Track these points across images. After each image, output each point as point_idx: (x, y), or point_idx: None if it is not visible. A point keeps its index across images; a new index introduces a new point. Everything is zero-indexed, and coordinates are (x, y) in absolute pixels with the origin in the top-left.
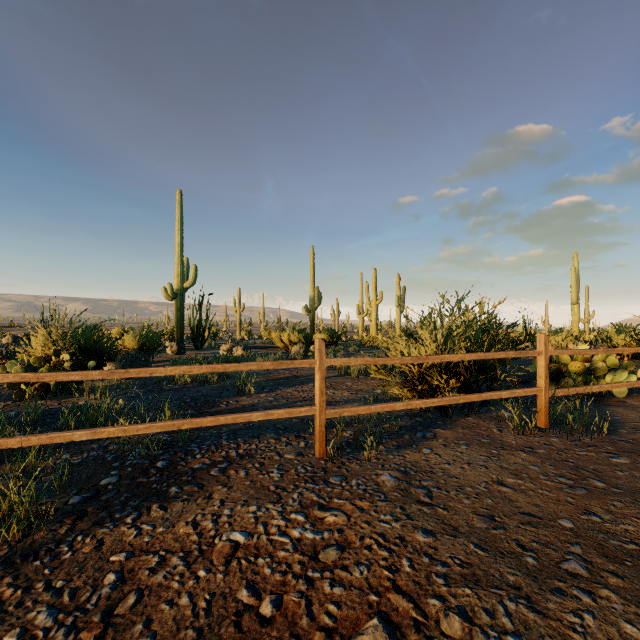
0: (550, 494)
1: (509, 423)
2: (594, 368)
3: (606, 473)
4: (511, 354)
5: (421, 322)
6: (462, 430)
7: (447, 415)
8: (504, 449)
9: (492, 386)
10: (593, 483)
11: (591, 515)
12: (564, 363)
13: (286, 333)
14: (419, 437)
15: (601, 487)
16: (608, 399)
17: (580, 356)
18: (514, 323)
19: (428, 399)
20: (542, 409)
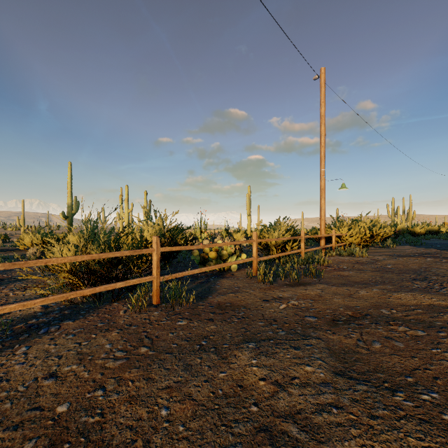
0: (86, 375)
1: (129, 305)
2: (222, 255)
3: (161, 337)
4: (126, 253)
5: (93, 227)
6: (93, 317)
7: (96, 304)
8: (106, 331)
9: (171, 271)
10: (140, 351)
11: (99, 390)
12: (206, 253)
13: (28, 236)
14: (40, 333)
15: (142, 353)
16: (227, 273)
17: (213, 248)
18: (190, 227)
19: (30, 301)
20: (155, 291)
